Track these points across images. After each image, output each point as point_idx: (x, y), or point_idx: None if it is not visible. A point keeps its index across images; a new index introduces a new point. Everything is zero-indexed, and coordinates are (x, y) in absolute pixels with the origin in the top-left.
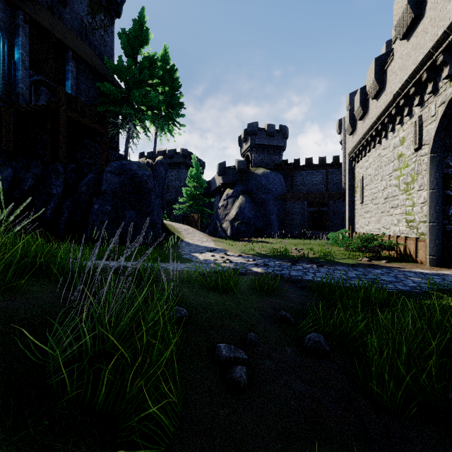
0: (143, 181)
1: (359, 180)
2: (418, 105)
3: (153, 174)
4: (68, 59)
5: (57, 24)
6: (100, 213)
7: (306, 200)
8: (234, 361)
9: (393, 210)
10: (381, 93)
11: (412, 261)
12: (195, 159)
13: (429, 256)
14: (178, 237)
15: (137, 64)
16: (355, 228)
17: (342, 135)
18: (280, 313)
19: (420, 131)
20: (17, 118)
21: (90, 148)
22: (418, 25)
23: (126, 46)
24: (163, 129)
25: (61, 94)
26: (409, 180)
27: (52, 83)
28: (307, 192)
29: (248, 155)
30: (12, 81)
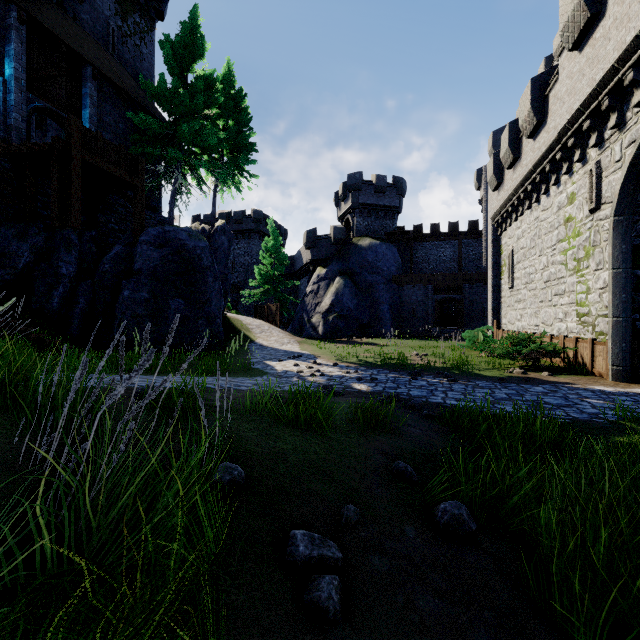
0: (195, 256)
1: (508, 255)
2: (595, 146)
3: (211, 246)
4: (85, 78)
5: (70, 26)
6: (132, 303)
7: (431, 284)
8: (318, 564)
9: (558, 298)
10: (540, 129)
11: (586, 373)
12: (273, 224)
13: (611, 365)
14: (247, 337)
15: (187, 86)
16: (502, 324)
17: (482, 191)
18: (396, 464)
19: (598, 183)
20: (8, 163)
21: (118, 208)
22: (596, 29)
23: (170, 60)
24: (226, 181)
25: (72, 128)
26: (581, 255)
27: (62, 113)
28: (432, 272)
29: (349, 219)
30: (1, 109)
